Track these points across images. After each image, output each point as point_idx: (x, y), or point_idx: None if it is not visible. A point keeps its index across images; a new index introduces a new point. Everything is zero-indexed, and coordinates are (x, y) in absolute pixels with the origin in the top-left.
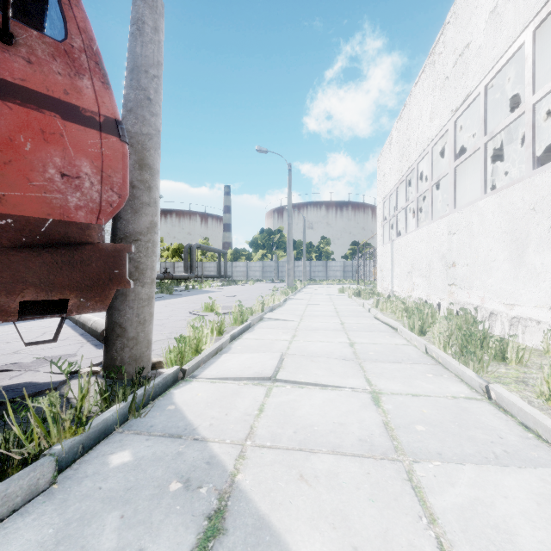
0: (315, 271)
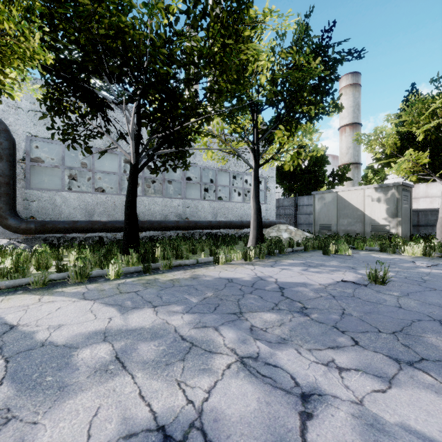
0: None
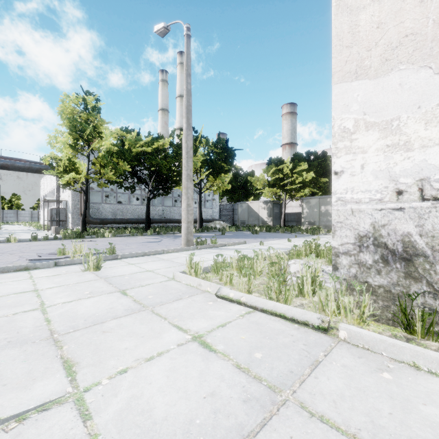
0: (8, 217)
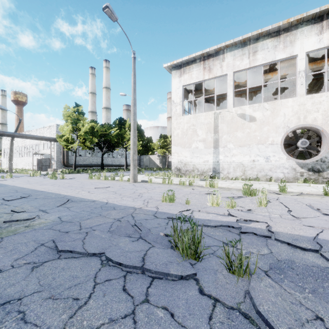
0: None
